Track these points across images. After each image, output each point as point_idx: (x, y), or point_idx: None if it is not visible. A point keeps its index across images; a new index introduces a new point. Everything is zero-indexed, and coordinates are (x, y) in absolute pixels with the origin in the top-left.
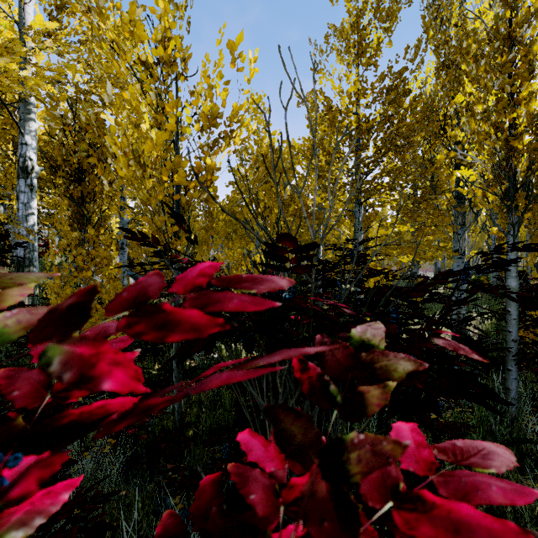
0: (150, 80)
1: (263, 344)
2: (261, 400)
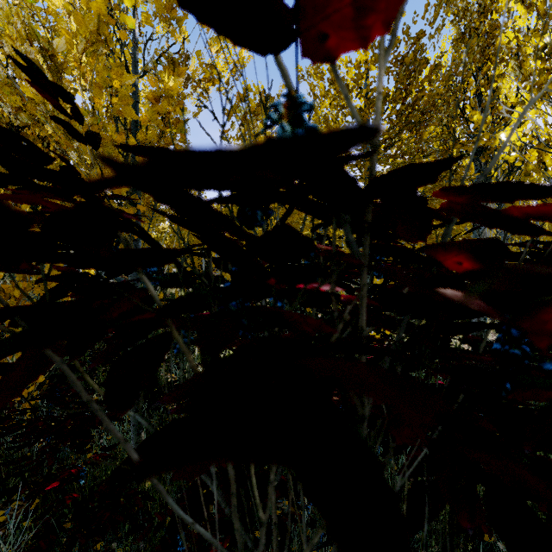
0: None
1: None
2: (207, 532)
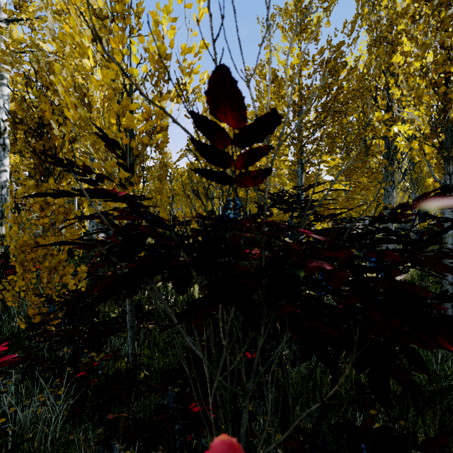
0: (102, 29)
1: (203, 283)
2: (201, 354)
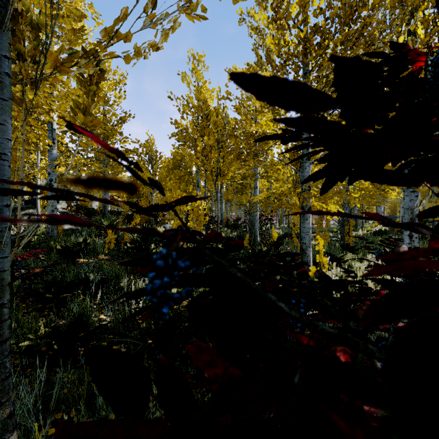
0: None
1: None
2: None
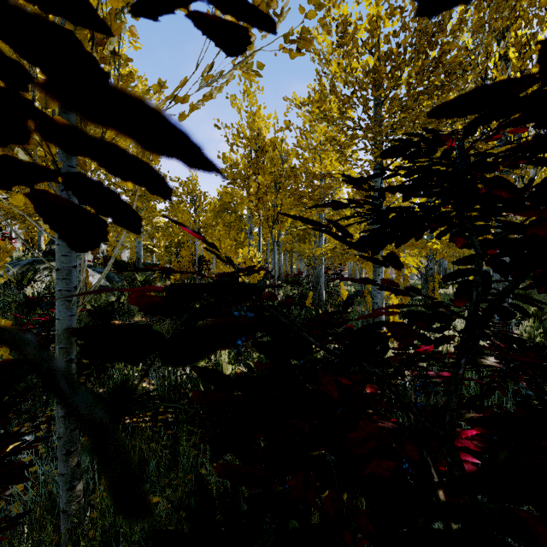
0: None
1: None
2: None
